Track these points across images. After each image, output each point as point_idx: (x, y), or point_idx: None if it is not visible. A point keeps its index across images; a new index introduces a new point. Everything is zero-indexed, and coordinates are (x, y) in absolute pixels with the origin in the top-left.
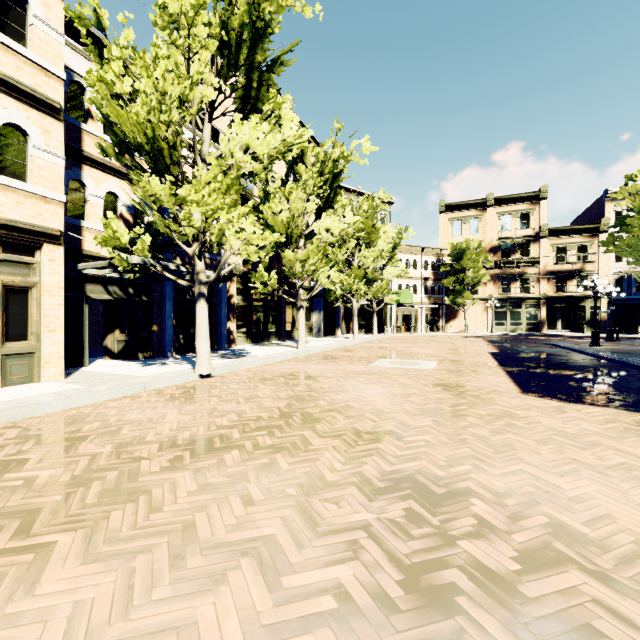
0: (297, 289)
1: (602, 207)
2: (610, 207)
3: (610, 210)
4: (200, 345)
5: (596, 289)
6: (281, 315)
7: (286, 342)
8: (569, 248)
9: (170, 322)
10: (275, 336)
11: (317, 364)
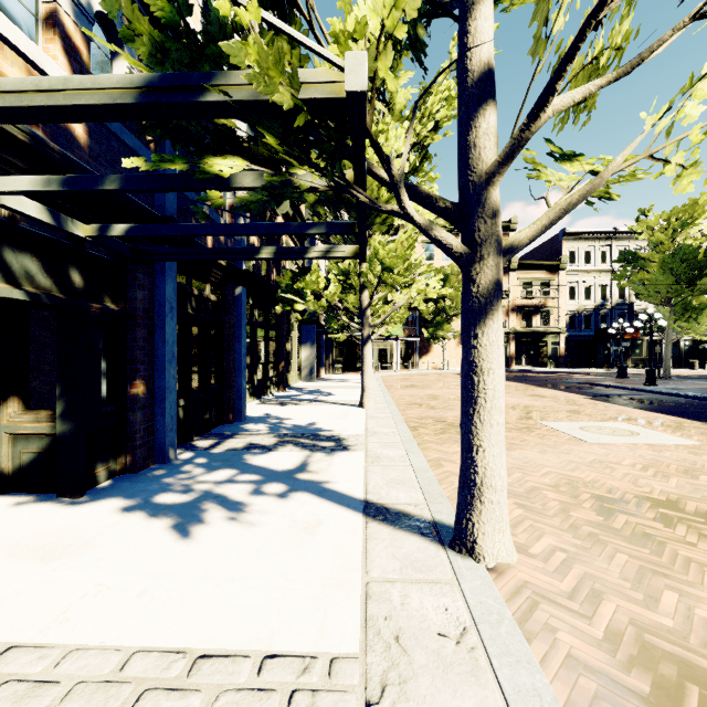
0: (363, 307)
1: (558, 246)
2: (566, 246)
3: (566, 249)
4: (497, 463)
5: (654, 323)
6: (281, 350)
7: (295, 393)
8: (534, 283)
9: (172, 370)
10: (274, 384)
11: (509, 448)
